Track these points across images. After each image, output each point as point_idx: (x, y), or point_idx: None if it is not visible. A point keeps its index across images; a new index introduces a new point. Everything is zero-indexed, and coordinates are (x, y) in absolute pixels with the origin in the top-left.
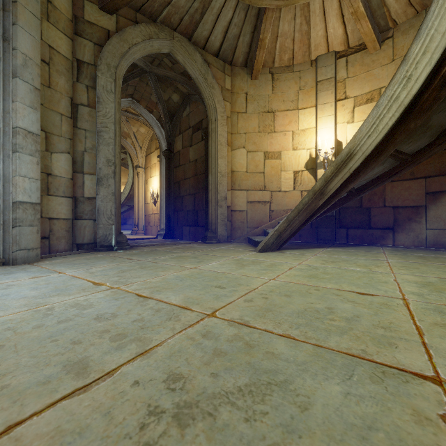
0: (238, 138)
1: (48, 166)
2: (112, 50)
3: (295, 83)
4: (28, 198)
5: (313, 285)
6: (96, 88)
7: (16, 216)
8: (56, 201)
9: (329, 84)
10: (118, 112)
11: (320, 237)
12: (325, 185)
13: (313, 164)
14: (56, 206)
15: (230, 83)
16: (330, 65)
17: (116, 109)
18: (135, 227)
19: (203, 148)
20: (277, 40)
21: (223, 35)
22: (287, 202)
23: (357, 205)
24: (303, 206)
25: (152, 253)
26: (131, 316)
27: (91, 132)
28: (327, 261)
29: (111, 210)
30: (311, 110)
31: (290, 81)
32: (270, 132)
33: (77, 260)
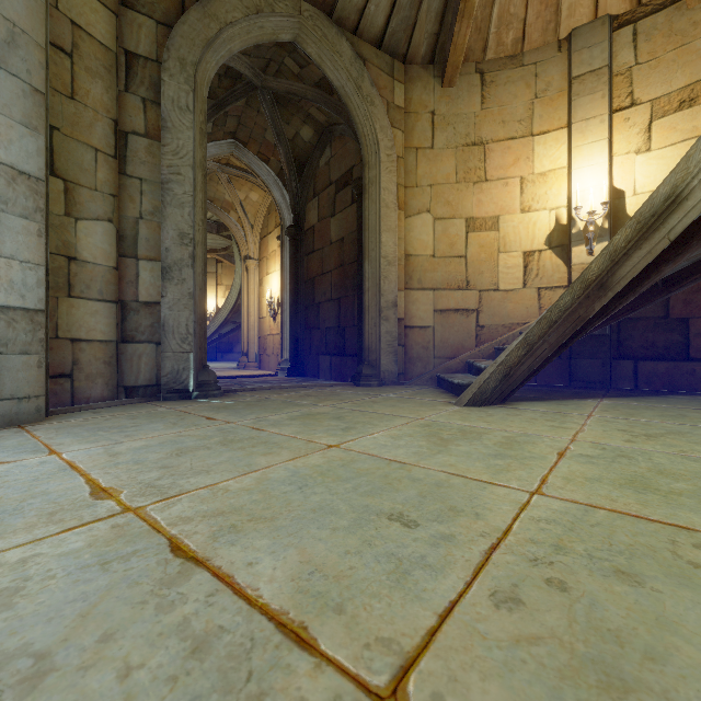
0: (418, 195)
1: (70, 244)
2: (189, 33)
3: (526, 87)
4: (18, 301)
5: (670, 522)
6: (160, 104)
7: None
8: (85, 307)
9: (598, 80)
10: (200, 147)
11: (577, 376)
12: (610, 267)
13: (562, 238)
14: (86, 318)
15: (403, 96)
16: (600, 44)
17: (195, 140)
18: (243, 357)
19: (355, 216)
20: (493, 2)
21: (391, 1)
22: (510, 310)
23: (659, 314)
24: (560, 314)
25: (257, 405)
26: (89, 687)
27: (152, 182)
28: (635, 434)
29: (187, 326)
30: (559, 134)
31: (516, 84)
32: (478, 180)
33: (110, 421)
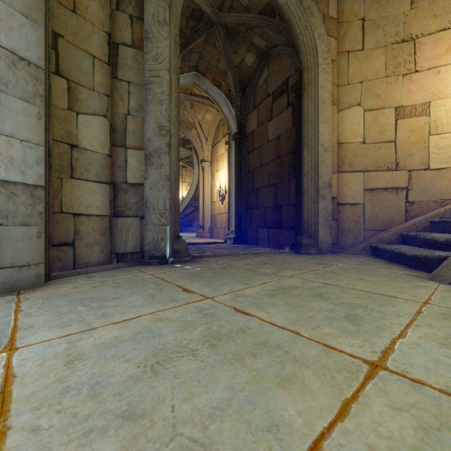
0: (349, 91)
1: (72, 134)
2: None
3: None
4: (18, 176)
5: None
6: (143, 19)
7: None
8: (84, 187)
9: None
10: (174, 55)
11: None
12: None
13: None
14: (85, 196)
15: (335, 9)
16: None
17: (171, 48)
18: (200, 229)
19: (290, 117)
20: None
21: None
22: (442, 187)
23: None
24: None
25: (225, 273)
26: None
27: (137, 85)
28: None
29: (164, 203)
30: None
31: None
32: (407, 72)
33: (96, 289)
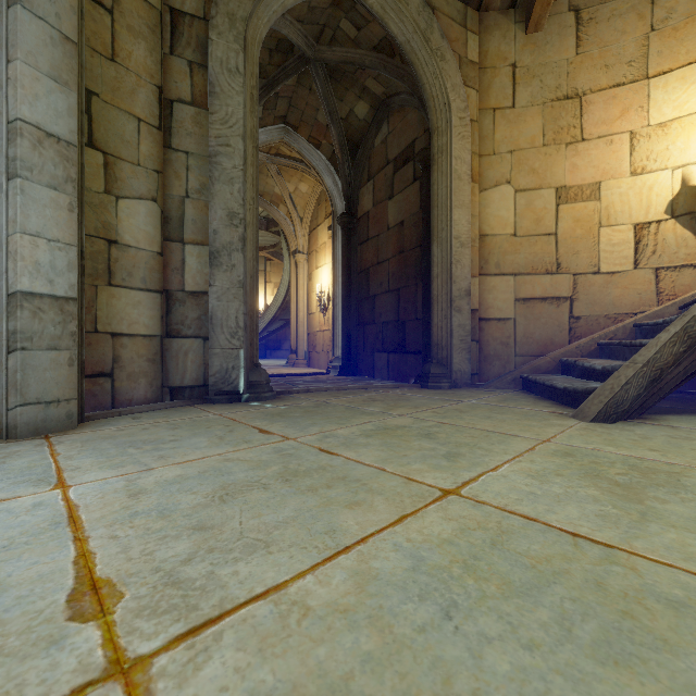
0: (495, 163)
1: (110, 226)
2: None
3: (637, 19)
4: (45, 286)
5: None
6: (208, 66)
7: (15, 326)
8: (127, 298)
9: None
10: (250, 115)
11: None
12: None
13: (692, 203)
14: (128, 309)
15: (477, 50)
16: None
17: (246, 106)
18: (292, 354)
19: (417, 195)
20: None
21: None
22: (616, 297)
23: None
24: None
25: (317, 413)
26: None
27: (198, 156)
28: None
29: (236, 318)
30: (687, 72)
31: (624, 18)
32: (572, 141)
33: (147, 431)
